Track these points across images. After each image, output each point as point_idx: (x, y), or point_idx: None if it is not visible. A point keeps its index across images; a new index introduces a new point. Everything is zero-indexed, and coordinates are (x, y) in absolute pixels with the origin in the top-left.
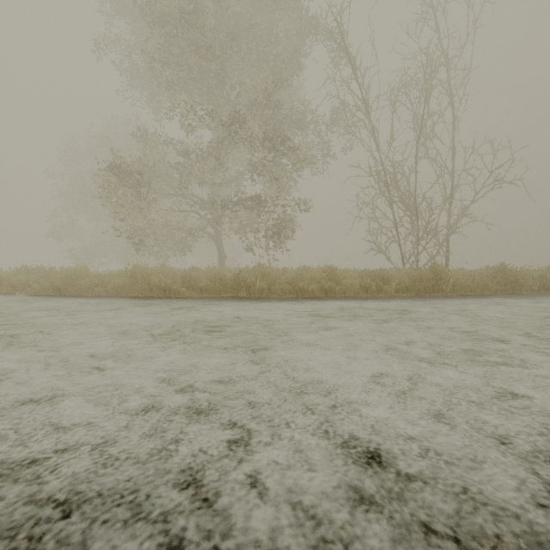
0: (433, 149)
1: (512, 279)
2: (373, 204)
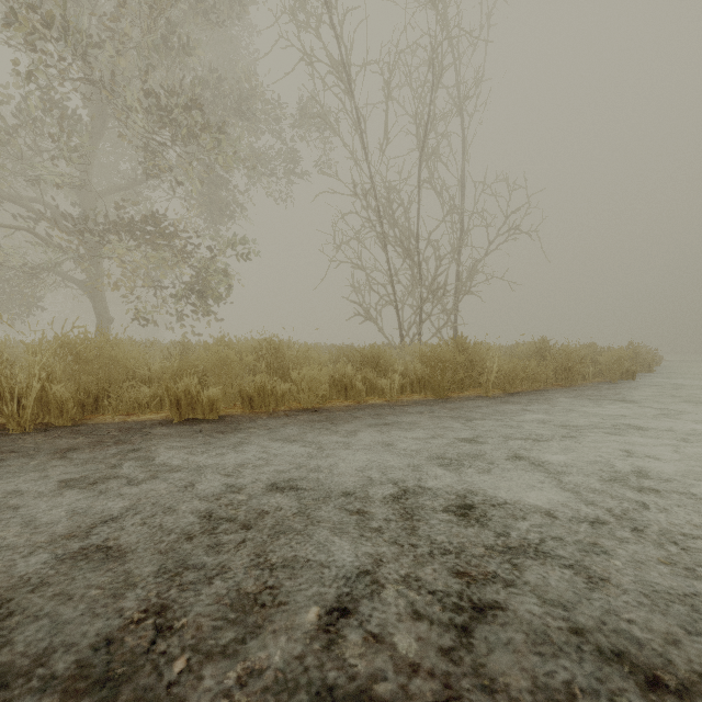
0: (437, 178)
1: (566, 363)
2: (358, 240)
